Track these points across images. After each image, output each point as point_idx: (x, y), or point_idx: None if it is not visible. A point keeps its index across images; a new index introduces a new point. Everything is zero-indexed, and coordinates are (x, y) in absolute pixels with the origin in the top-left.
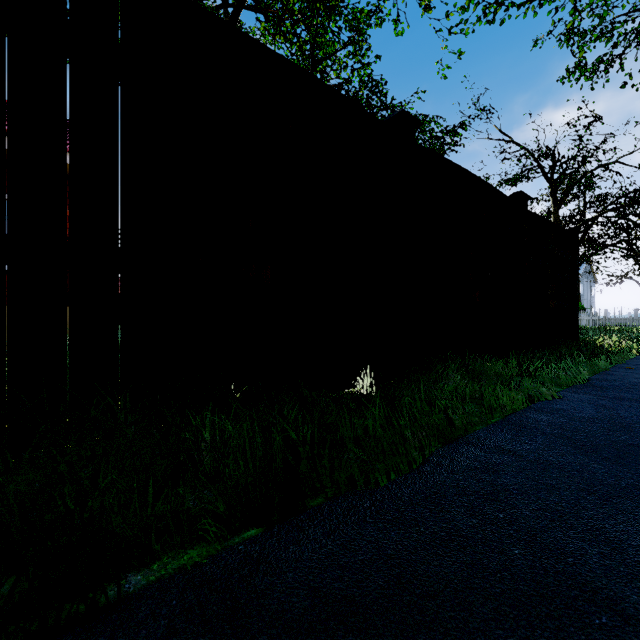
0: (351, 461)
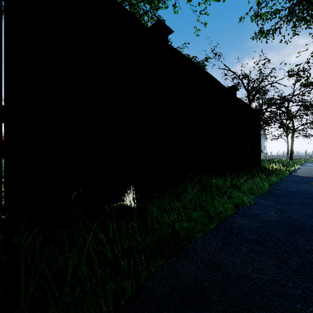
0: None
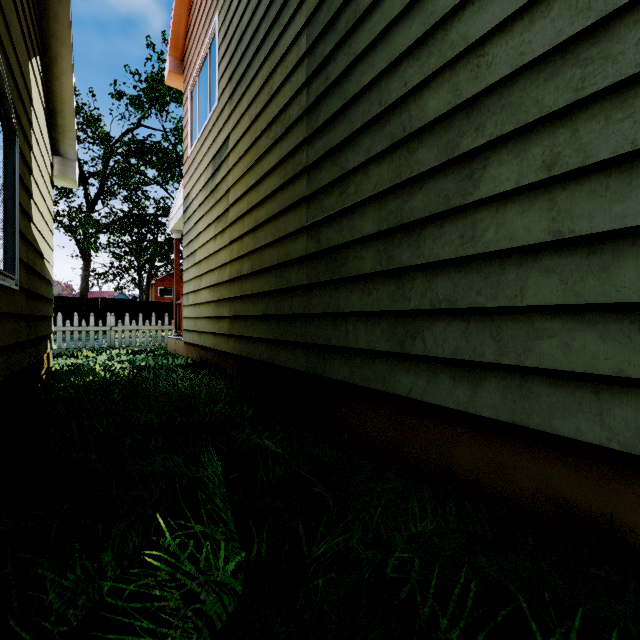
0: None
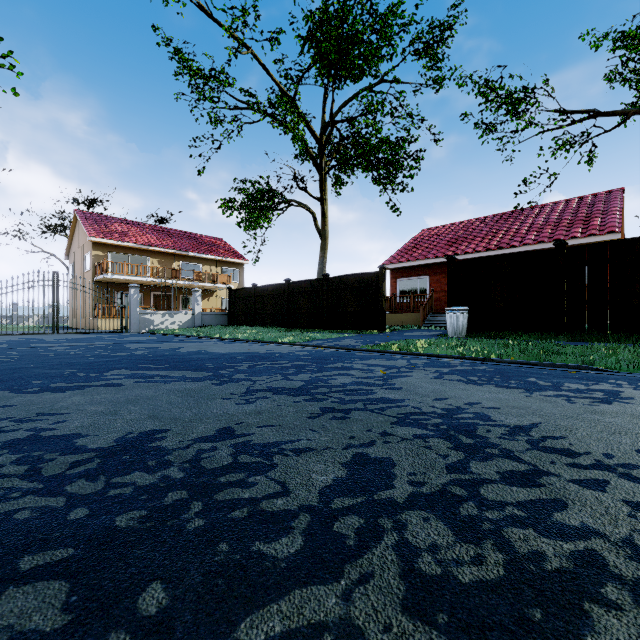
0: (633, 339)
